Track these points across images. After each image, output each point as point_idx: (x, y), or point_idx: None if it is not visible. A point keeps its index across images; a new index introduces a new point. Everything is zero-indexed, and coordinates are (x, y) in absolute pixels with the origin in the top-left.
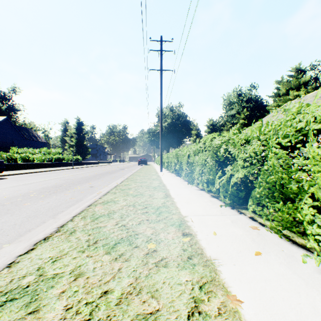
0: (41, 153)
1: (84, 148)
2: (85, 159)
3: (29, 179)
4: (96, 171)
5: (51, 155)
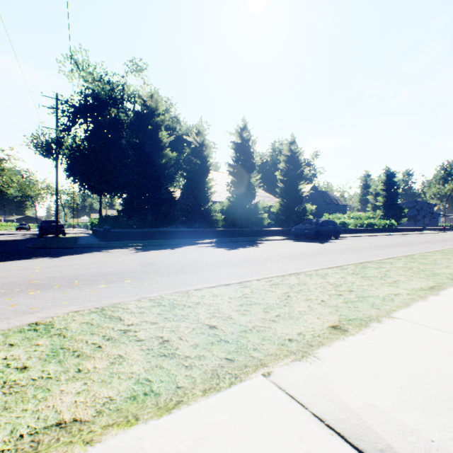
0: (352, 219)
1: (395, 209)
2: (397, 224)
3: (364, 240)
4: (424, 238)
5: (362, 220)
